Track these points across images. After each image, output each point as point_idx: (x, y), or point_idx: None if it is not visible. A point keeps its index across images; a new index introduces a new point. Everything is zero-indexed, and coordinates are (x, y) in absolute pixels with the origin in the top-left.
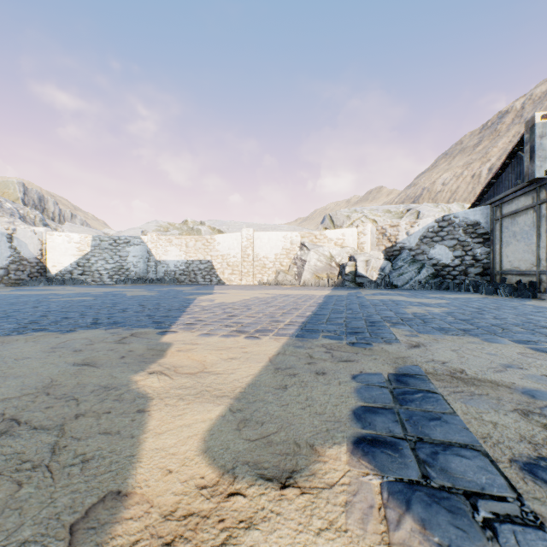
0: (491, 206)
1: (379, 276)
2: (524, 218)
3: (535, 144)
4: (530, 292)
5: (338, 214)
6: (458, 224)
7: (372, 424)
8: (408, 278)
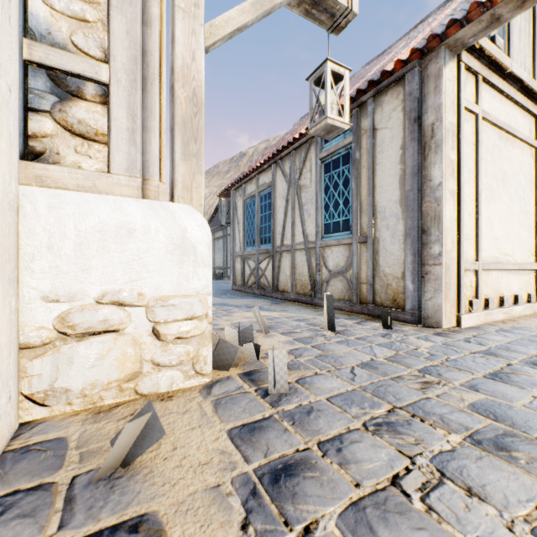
0: (211, 232)
1: None
2: (221, 241)
3: (222, 209)
4: (222, 277)
5: None
6: None
7: None
8: None
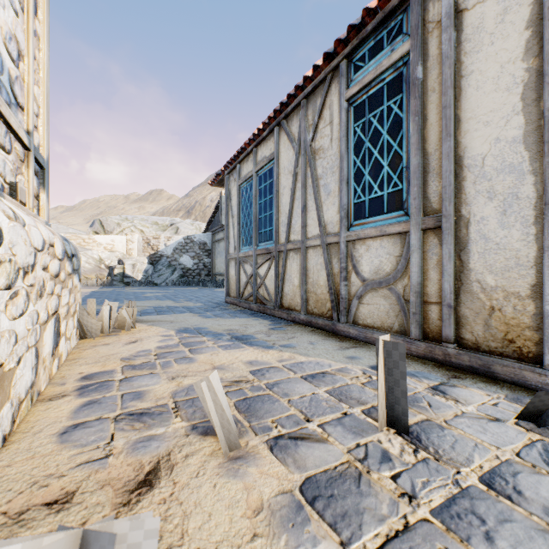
0: (212, 233)
1: (144, 277)
2: (222, 244)
3: (222, 206)
4: (222, 285)
5: (109, 220)
6: (196, 242)
7: (98, 312)
8: (165, 278)
